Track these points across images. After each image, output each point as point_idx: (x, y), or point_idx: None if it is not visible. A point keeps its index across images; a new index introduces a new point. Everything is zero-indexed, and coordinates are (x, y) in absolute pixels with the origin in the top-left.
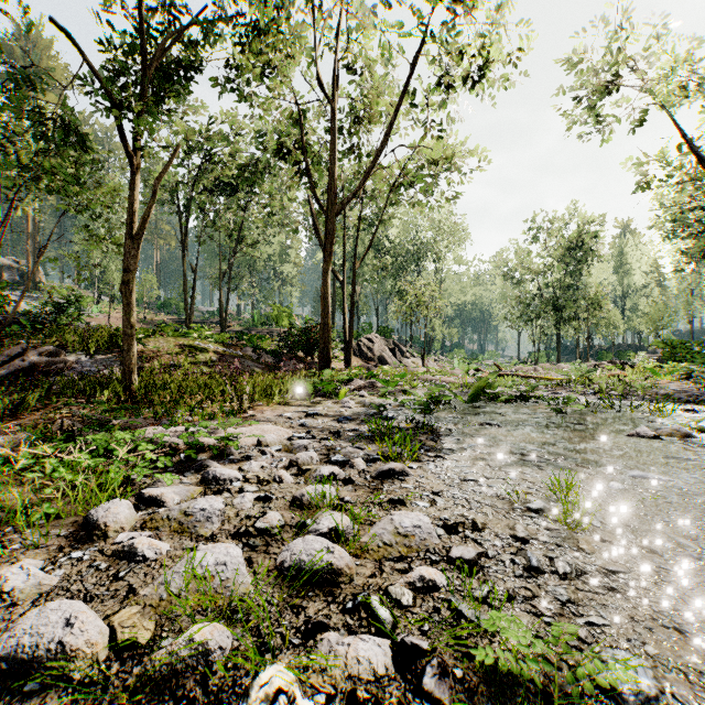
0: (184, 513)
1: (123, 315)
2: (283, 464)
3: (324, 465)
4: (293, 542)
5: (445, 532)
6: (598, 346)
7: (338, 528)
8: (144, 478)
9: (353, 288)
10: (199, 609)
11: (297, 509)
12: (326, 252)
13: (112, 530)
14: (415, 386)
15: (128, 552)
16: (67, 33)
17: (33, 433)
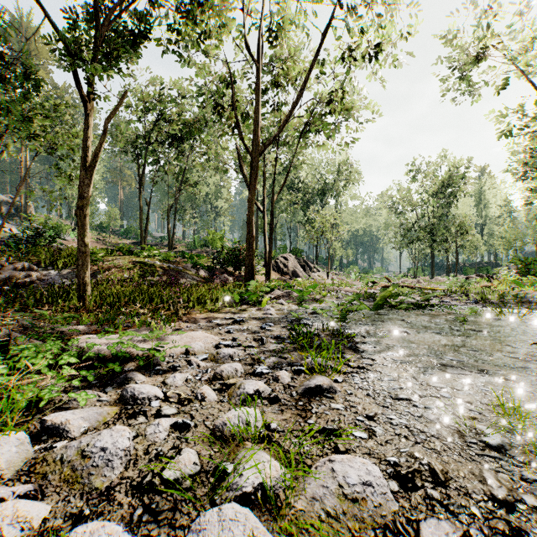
0: (81, 454)
1: (78, 235)
2: (208, 376)
3: (248, 378)
4: (205, 517)
5: (400, 487)
6: (463, 263)
7: (266, 486)
8: (62, 394)
9: (272, 216)
10: None
11: (218, 442)
12: (251, 185)
13: None
14: (324, 295)
15: None
16: None
17: None
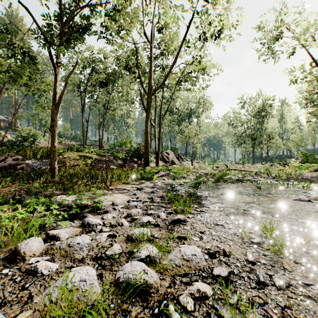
0: (68, 245)
1: (51, 141)
2: (124, 215)
3: (144, 216)
4: (125, 265)
5: (209, 257)
6: (271, 156)
7: (150, 255)
8: (53, 223)
9: (159, 129)
10: (67, 311)
11: (129, 242)
12: (147, 112)
13: (28, 255)
14: (188, 174)
15: (33, 270)
16: (23, 7)
17: (2, 198)
